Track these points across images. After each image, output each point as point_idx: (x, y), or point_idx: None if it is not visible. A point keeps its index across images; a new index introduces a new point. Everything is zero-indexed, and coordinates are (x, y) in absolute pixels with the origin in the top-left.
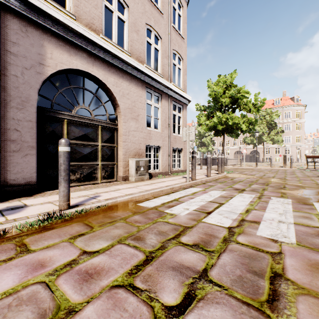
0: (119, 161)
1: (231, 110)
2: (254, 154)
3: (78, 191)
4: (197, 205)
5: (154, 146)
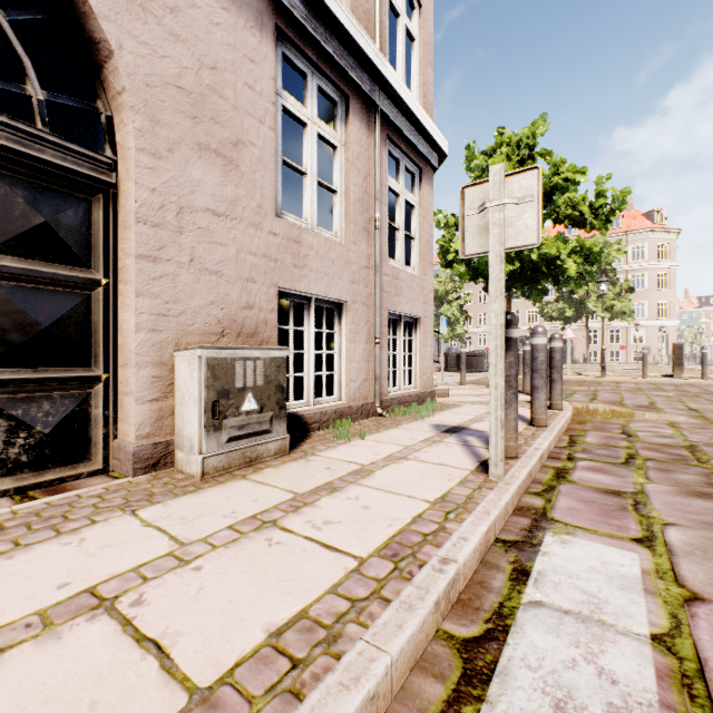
0: (123, 363)
1: None
2: None
3: None
4: None
5: (316, 301)
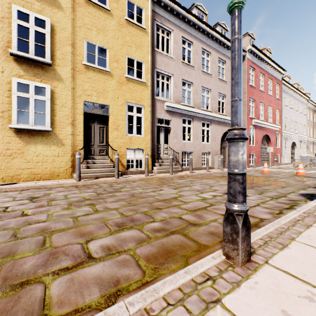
0: None
1: None
2: None
3: None
4: None
5: None
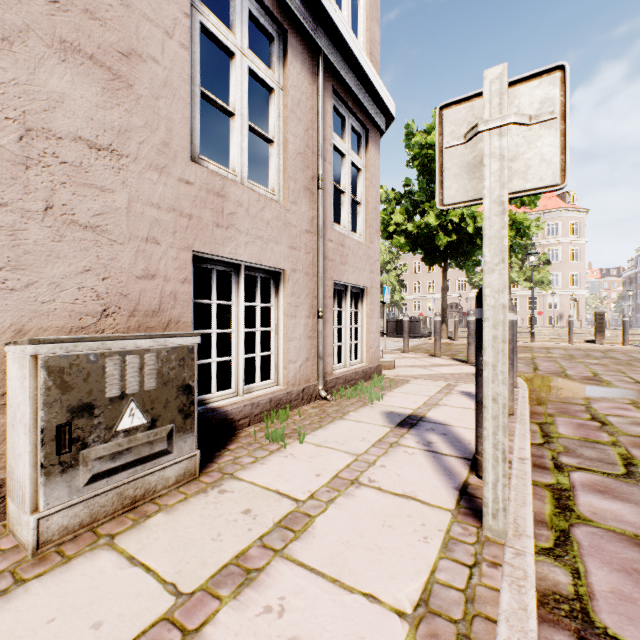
0: None
1: None
2: None
3: None
4: None
5: (248, 270)
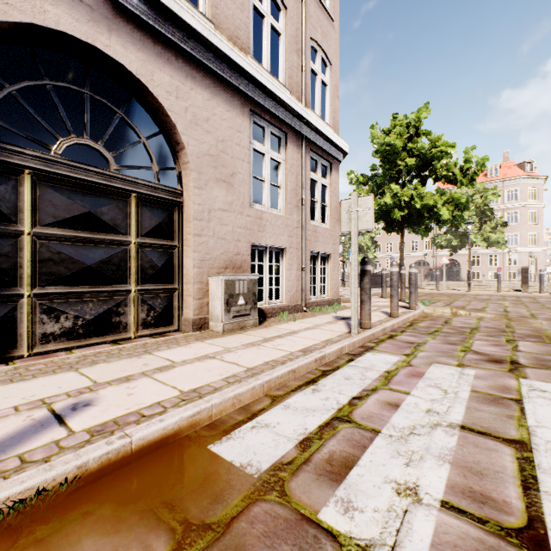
0: (186, 282)
1: (418, 181)
2: (449, 266)
3: (43, 376)
4: (435, 454)
5: (270, 248)
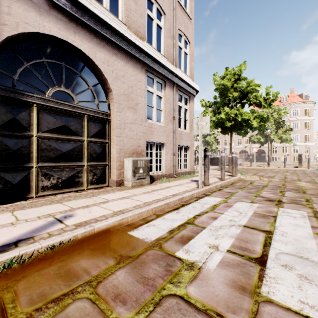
0: (112, 161)
1: (240, 105)
2: (259, 153)
3: (46, 205)
4: (229, 235)
5: (156, 143)
